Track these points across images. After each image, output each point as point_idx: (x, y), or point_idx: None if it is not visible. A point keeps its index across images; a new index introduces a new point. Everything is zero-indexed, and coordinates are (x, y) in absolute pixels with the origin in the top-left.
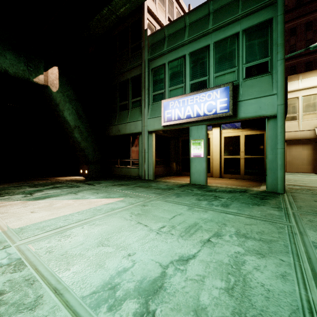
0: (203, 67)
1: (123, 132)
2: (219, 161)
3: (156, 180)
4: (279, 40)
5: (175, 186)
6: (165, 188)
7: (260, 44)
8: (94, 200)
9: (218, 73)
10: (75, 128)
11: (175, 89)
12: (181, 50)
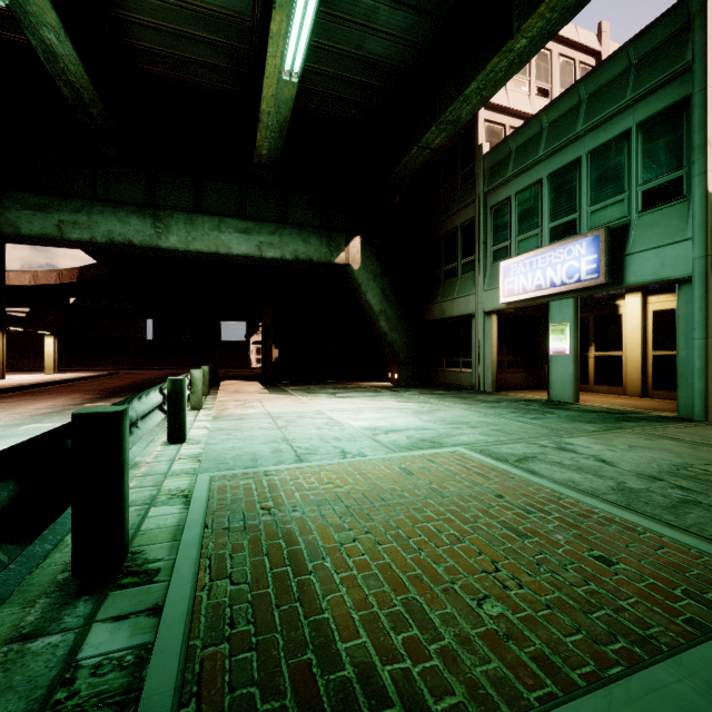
0: (570, 198)
1: (448, 314)
2: (639, 362)
3: (497, 392)
4: (696, 139)
5: (510, 401)
6: (490, 401)
7: (668, 146)
8: (389, 403)
9: (595, 205)
10: (381, 313)
11: (526, 239)
12: (535, 172)
